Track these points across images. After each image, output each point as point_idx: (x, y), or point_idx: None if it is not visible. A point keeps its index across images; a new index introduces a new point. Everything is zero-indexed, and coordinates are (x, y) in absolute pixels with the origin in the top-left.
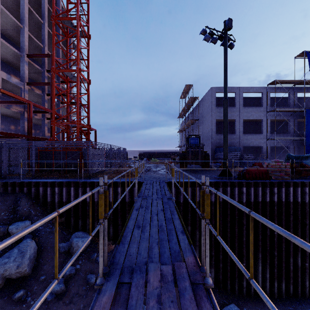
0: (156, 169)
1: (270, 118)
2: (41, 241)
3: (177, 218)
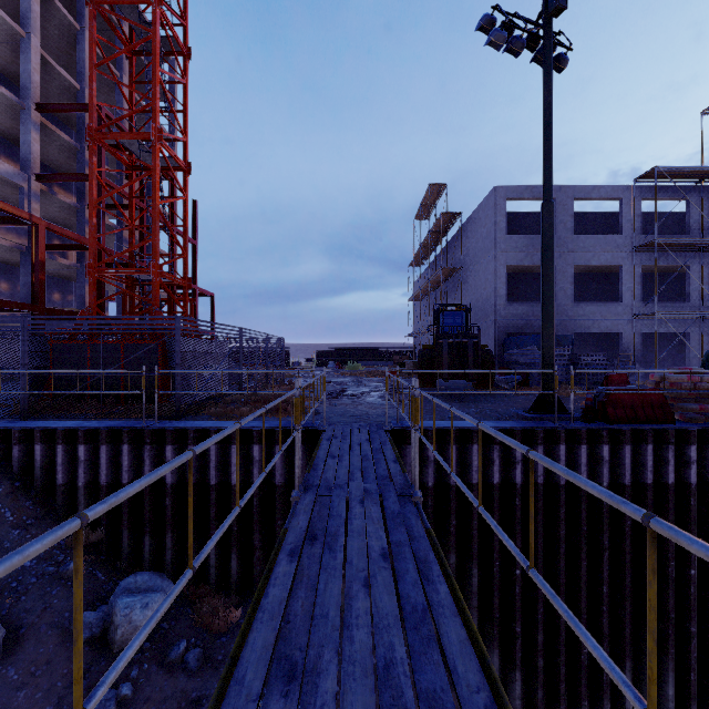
0: (359, 390)
1: (641, 263)
2: (24, 608)
3: (447, 604)
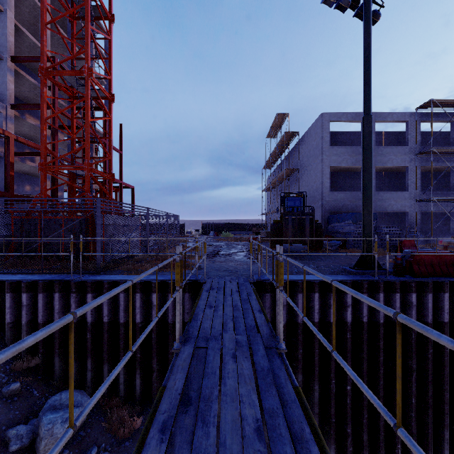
0: (230, 251)
1: (421, 165)
2: None
3: None
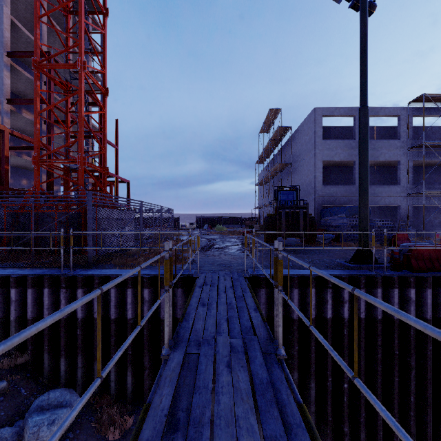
0: (224, 244)
1: (413, 159)
2: None
3: None
